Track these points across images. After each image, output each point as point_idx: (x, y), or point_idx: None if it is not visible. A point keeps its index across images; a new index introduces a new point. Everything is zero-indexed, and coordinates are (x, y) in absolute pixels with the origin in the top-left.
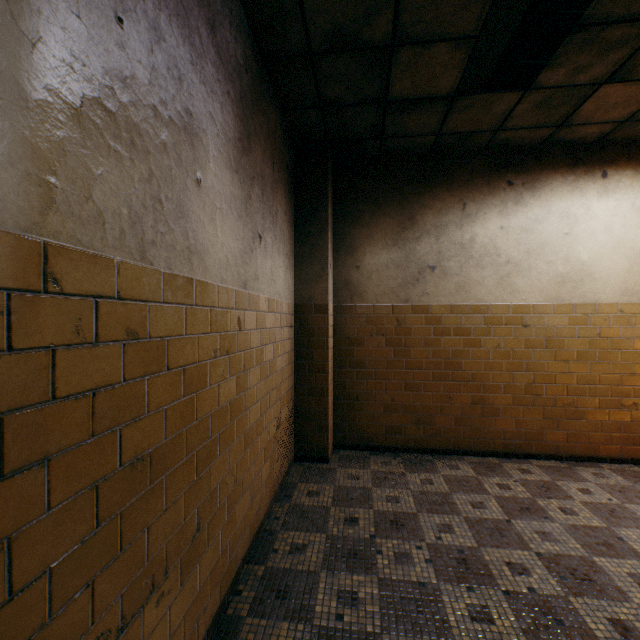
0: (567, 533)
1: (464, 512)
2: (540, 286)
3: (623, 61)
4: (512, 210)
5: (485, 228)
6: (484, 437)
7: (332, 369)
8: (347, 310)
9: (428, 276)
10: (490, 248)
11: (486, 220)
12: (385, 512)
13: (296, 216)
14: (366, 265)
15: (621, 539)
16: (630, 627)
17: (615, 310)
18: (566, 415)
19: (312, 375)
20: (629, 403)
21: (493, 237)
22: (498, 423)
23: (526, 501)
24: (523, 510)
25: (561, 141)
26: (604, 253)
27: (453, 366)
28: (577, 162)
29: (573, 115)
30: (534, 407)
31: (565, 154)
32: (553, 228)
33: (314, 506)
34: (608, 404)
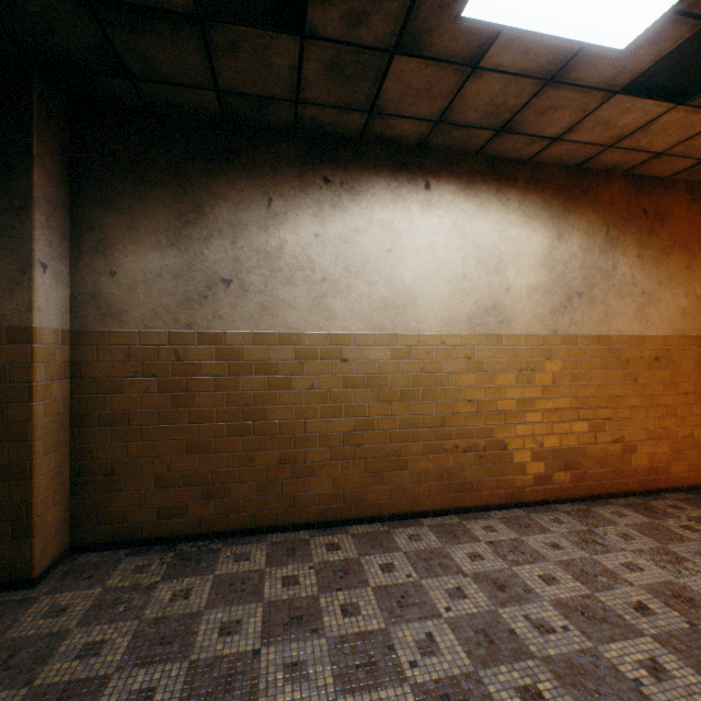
0: (329, 655)
1: (199, 650)
2: (361, 311)
3: (404, 19)
4: (330, 214)
5: (297, 234)
6: (296, 505)
7: (67, 430)
8: (95, 338)
9: (222, 292)
10: (303, 260)
11: (298, 223)
12: (50, 688)
13: None
14: (127, 271)
15: (393, 647)
16: None
17: (438, 342)
18: (389, 466)
19: (2, 446)
20: (452, 446)
21: (307, 246)
22: (313, 485)
23: (306, 603)
24: (292, 622)
25: (382, 137)
26: (428, 276)
27: (256, 415)
28: (401, 166)
29: (380, 98)
30: (355, 460)
31: (388, 155)
32: (376, 242)
33: None
34: (432, 449)
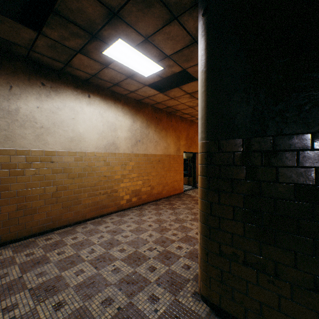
0: (55, 266)
1: None
2: (61, 142)
3: (83, 46)
4: (45, 99)
5: (27, 105)
6: (27, 228)
7: None
8: None
9: None
10: (31, 117)
11: (28, 100)
12: None
13: None
14: None
15: (80, 256)
16: (63, 302)
17: (94, 155)
18: (73, 204)
19: None
20: (99, 193)
21: (33, 111)
22: (36, 217)
23: (40, 257)
24: (35, 264)
25: (71, 73)
26: (89, 130)
27: (2, 189)
28: (78, 86)
29: (71, 62)
30: (58, 203)
31: (73, 80)
32: (67, 114)
33: None
34: (91, 195)
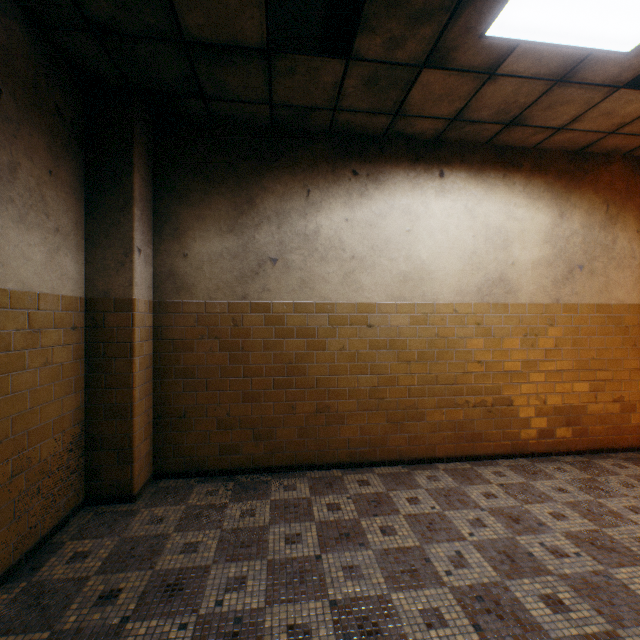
0: (377, 562)
1: (272, 553)
2: (384, 284)
3: (435, 41)
4: (357, 202)
5: (330, 219)
6: (329, 448)
7: (152, 381)
8: (172, 307)
9: (269, 269)
10: (335, 241)
11: (331, 210)
12: (168, 571)
13: (88, 183)
14: (196, 253)
15: (429, 560)
16: None
17: (451, 310)
18: (408, 417)
19: (111, 391)
20: (463, 401)
21: (338, 230)
22: (343, 431)
23: (350, 524)
24: (342, 537)
25: (403, 134)
26: (442, 253)
27: (297, 371)
28: (418, 159)
29: (405, 103)
30: (379, 411)
31: (407, 149)
32: (396, 224)
33: (66, 580)
34: (445, 404)
